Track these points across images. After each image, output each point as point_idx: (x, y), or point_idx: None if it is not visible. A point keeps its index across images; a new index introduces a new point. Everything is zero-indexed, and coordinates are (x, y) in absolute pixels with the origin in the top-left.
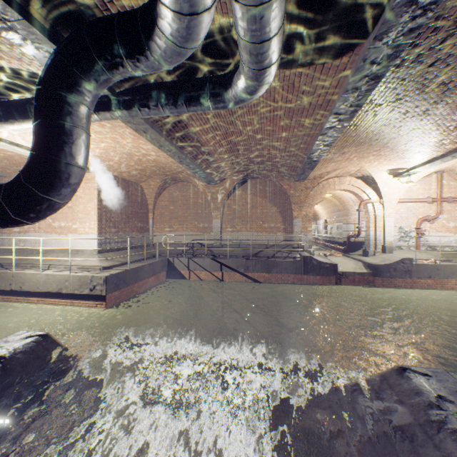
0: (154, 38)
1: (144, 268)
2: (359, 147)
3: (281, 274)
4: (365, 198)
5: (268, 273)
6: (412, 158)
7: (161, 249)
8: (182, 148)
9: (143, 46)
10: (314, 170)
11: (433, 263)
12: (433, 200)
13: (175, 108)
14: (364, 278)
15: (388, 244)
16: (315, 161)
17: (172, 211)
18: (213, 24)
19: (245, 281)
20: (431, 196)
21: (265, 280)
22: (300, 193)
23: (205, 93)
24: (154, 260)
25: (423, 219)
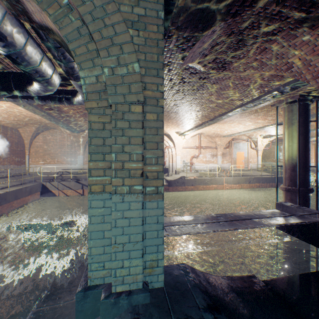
0: (32, 89)
1: (22, 190)
2: None
3: None
4: (168, 145)
5: None
6: (182, 128)
7: (36, 176)
8: (52, 113)
9: (26, 89)
10: None
11: (194, 178)
12: (197, 147)
13: (45, 102)
14: (164, 187)
15: (178, 169)
16: None
17: (46, 149)
18: (64, 73)
19: None
20: (197, 145)
21: None
22: None
23: (62, 97)
24: (30, 184)
25: (193, 157)
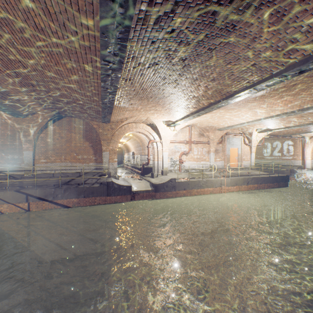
0: None
1: None
2: (142, 101)
3: (89, 198)
4: (152, 138)
5: (77, 198)
6: (175, 114)
7: None
8: None
9: None
10: (115, 115)
11: (186, 180)
12: (187, 142)
13: None
14: (150, 193)
15: (165, 169)
16: (110, 106)
17: None
18: None
19: (55, 208)
20: (186, 139)
21: (75, 204)
22: (108, 132)
23: None
24: None
25: (183, 153)
